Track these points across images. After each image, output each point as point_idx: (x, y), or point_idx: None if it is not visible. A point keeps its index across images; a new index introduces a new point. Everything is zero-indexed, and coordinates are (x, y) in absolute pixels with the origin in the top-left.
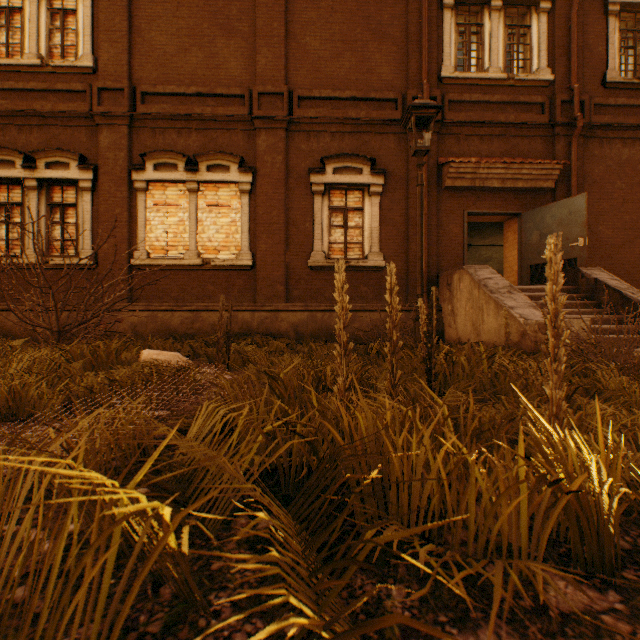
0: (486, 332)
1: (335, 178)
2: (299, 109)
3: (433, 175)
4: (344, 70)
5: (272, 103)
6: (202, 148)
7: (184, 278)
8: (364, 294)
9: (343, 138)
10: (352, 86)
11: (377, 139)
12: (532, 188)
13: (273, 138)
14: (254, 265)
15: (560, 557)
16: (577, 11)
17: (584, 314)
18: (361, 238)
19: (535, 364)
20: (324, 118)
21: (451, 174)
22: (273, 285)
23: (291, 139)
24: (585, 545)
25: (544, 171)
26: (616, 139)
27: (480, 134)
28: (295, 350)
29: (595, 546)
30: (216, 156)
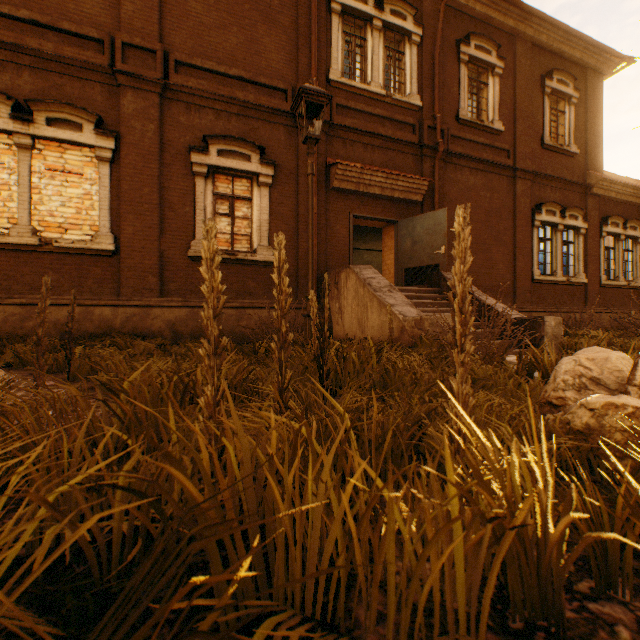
0: (370, 329)
1: (220, 161)
2: (177, 75)
3: (322, 174)
4: (231, 45)
5: (142, 59)
6: (40, 94)
7: (10, 261)
8: (253, 290)
9: (230, 119)
10: (240, 65)
11: (267, 127)
12: (406, 199)
13: (143, 101)
14: (118, 251)
15: (494, 606)
16: (439, 52)
17: (447, 312)
18: (250, 230)
19: (419, 357)
20: (208, 92)
21: (339, 176)
22: (143, 276)
23: (167, 107)
24: (525, 588)
25: (415, 185)
26: (466, 167)
27: (364, 142)
28: (168, 352)
29: (535, 586)
30: (61, 108)
